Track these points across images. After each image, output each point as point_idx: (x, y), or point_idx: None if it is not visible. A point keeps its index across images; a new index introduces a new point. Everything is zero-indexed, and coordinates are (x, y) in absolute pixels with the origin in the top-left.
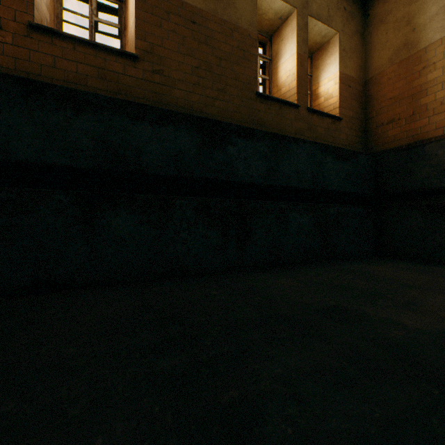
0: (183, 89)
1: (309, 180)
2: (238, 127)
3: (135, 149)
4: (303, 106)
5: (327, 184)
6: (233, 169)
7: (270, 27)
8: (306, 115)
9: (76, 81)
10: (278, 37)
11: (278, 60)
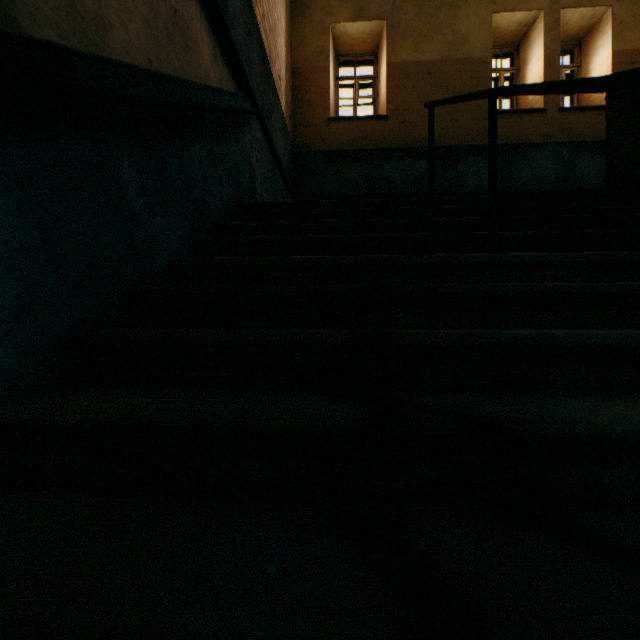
0: (421, 129)
1: (552, 182)
2: (467, 147)
3: (387, 179)
4: (552, 108)
5: (580, 184)
6: (463, 183)
7: (514, 38)
8: (556, 117)
9: (351, 145)
10: (525, 43)
11: (525, 67)
